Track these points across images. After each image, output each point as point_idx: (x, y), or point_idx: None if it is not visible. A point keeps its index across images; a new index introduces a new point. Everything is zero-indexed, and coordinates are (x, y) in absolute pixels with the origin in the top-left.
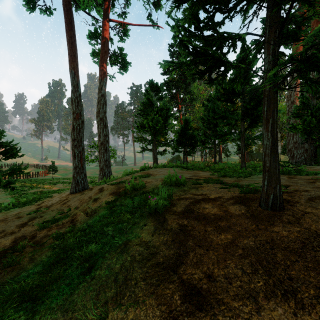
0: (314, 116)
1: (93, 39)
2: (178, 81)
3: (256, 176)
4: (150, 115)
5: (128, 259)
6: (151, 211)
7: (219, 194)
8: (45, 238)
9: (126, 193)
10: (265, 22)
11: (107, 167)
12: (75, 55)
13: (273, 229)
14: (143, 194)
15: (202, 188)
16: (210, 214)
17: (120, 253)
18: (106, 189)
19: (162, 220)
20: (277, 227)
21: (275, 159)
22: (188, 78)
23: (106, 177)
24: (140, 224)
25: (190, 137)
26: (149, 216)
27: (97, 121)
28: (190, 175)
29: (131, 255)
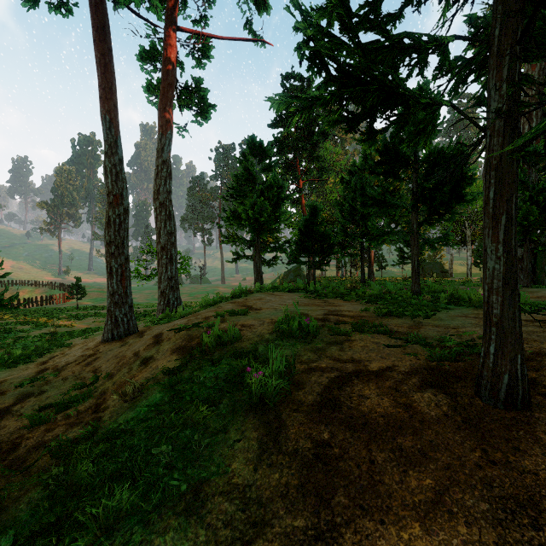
0: (534, 202)
1: (148, 62)
2: (298, 139)
3: (446, 314)
4: (249, 198)
5: (200, 538)
6: (252, 401)
7: (386, 360)
8: (37, 451)
9: (203, 352)
10: (475, 23)
11: (173, 290)
12: (111, 88)
13: (523, 463)
14: (236, 357)
15: (351, 344)
16: (377, 413)
17: (183, 515)
18: (166, 339)
19: (276, 425)
20: (531, 459)
21: (513, 300)
22: (316, 134)
23: (170, 307)
24: (230, 434)
25: (320, 237)
26: (247, 411)
27: (154, 208)
28: (323, 311)
29: (208, 526)
